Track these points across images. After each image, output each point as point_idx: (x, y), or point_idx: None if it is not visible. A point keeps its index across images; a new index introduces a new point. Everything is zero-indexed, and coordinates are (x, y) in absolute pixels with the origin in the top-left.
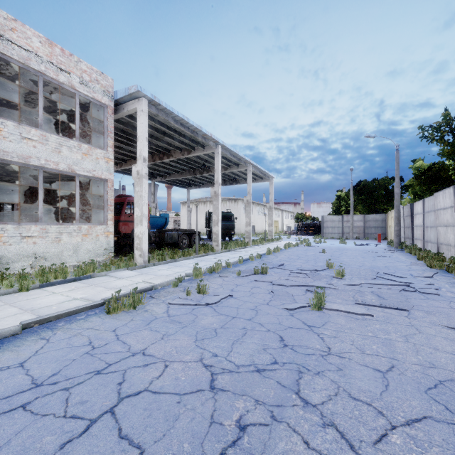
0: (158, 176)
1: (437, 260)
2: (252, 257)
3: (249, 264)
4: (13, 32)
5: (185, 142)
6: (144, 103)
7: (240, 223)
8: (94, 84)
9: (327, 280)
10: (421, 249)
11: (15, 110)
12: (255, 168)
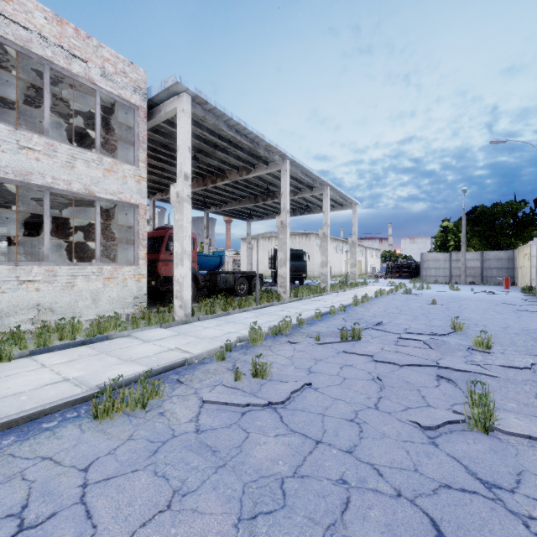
0: (212, 206)
1: None
2: (333, 309)
3: (330, 320)
4: (8, 3)
5: (242, 158)
6: (186, 100)
7: (313, 263)
8: (120, 78)
9: (464, 354)
10: None
11: (32, 122)
12: (334, 191)
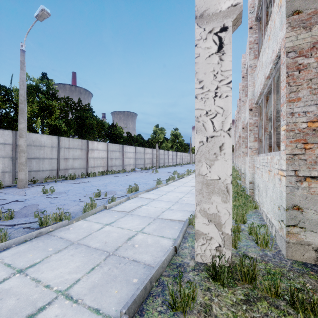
0: None
1: None
2: None
3: None
4: None
5: None
6: None
7: None
8: None
9: None
10: None
11: None
12: None
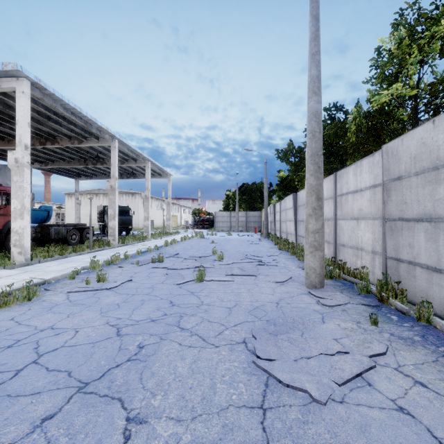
0: (37, 162)
1: (283, 244)
2: (150, 249)
3: (147, 255)
4: None
5: (75, 131)
6: (26, 84)
7: (138, 217)
8: None
9: (211, 263)
10: (279, 238)
11: None
12: (154, 164)
